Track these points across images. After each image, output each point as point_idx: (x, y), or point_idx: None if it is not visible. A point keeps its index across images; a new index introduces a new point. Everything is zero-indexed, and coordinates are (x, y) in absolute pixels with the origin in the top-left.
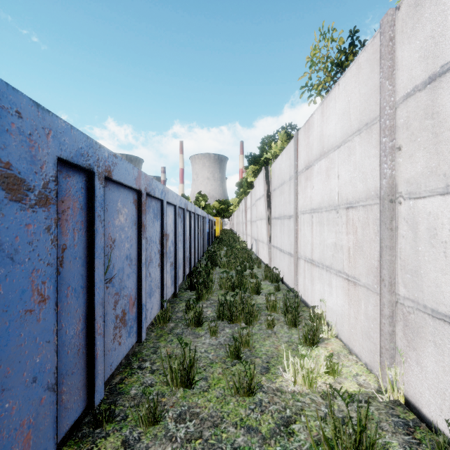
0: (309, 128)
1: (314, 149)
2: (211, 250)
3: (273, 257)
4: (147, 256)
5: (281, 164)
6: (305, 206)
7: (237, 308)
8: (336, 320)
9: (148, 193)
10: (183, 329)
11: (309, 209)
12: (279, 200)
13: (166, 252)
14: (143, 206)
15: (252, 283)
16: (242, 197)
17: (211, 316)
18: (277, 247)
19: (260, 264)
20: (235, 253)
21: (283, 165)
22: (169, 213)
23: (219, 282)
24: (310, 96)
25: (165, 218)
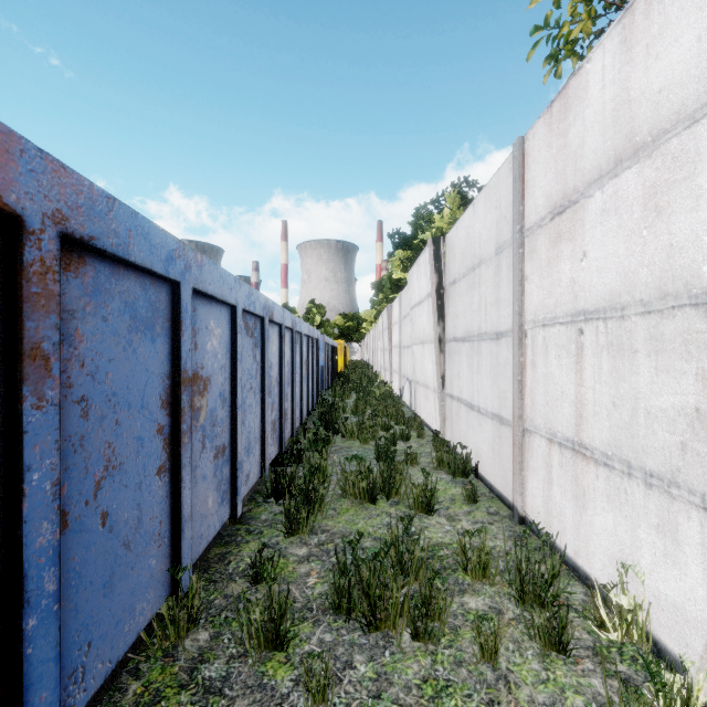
0: (568, 107)
1: (589, 153)
2: (328, 400)
3: (451, 419)
4: (86, 462)
5: (472, 226)
6: (551, 307)
7: (388, 588)
8: (704, 652)
9: (77, 239)
10: (230, 661)
11: (568, 312)
12: (466, 302)
13: (200, 426)
14: (32, 278)
15: (417, 486)
16: (382, 308)
17: (317, 594)
18: (461, 400)
19: (421, 428)
20: (373, 406)
21: (478, 226)
22: (209, 322)
23: (341, 479)
24: (550, 57)
25: (188, 334)
